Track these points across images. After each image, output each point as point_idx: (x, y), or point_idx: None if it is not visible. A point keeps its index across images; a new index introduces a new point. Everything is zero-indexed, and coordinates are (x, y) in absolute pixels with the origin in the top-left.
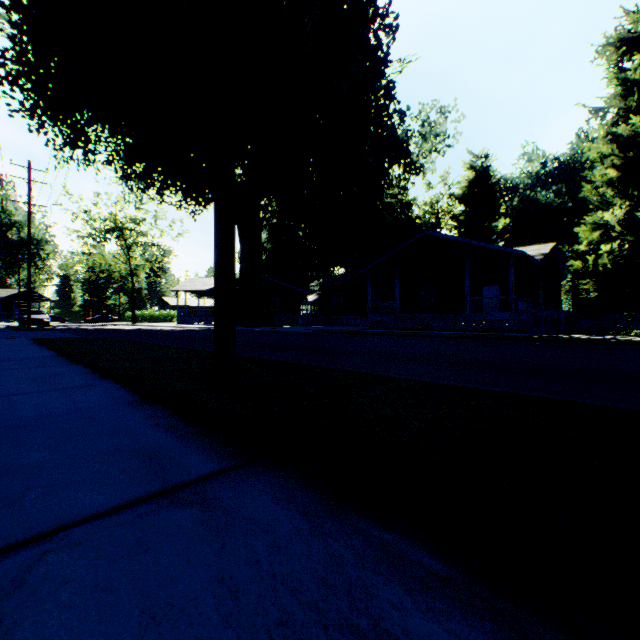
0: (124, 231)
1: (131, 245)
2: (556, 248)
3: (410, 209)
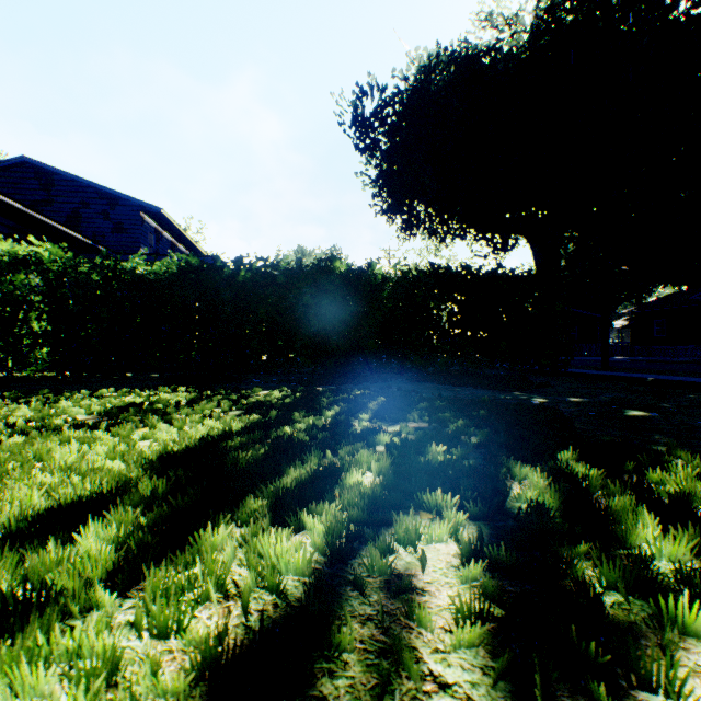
0: None
1: None
2: None
3: None
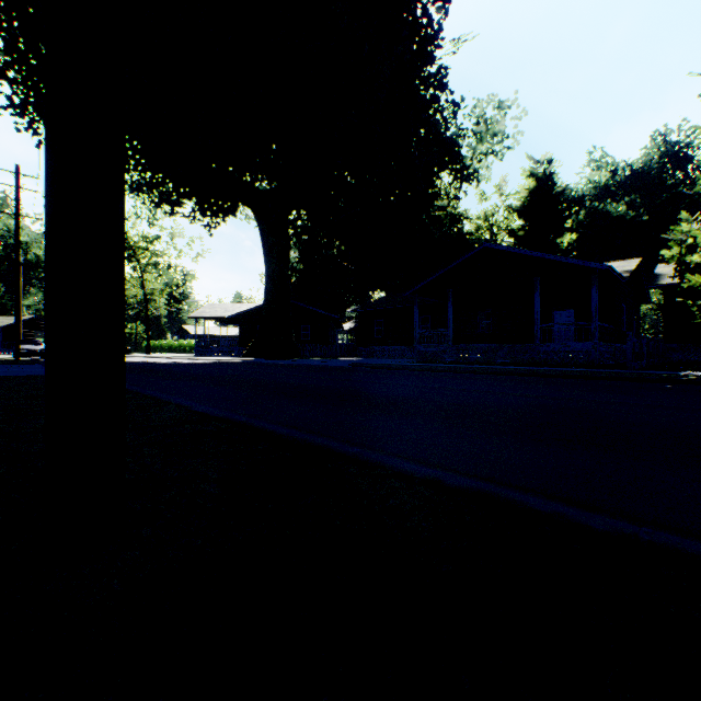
0: (137, 251)
1: (145, 266)
2: (641, 265)
3: (461, 224)
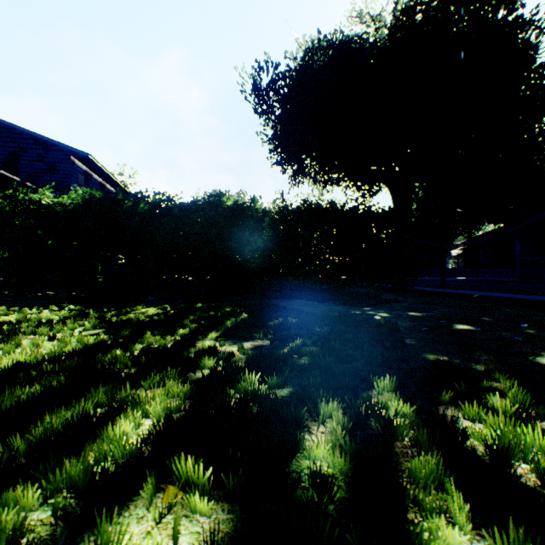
0: None
1: None
2: None
3: None
